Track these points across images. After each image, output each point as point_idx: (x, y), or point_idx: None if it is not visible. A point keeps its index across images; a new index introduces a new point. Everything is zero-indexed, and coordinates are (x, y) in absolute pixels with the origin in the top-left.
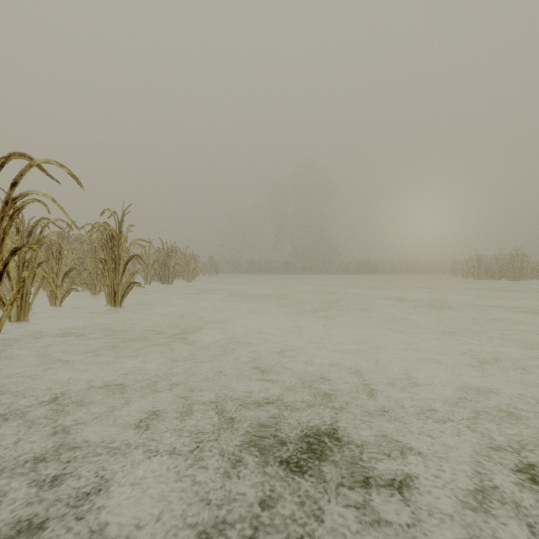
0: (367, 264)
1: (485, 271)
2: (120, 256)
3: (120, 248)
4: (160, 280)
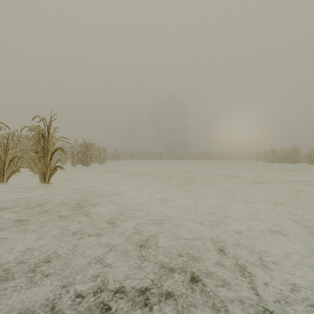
0: (207, 153)
1: (276, 158)
2: (49, 148)
3: (48, 143)
4: (82, 163)
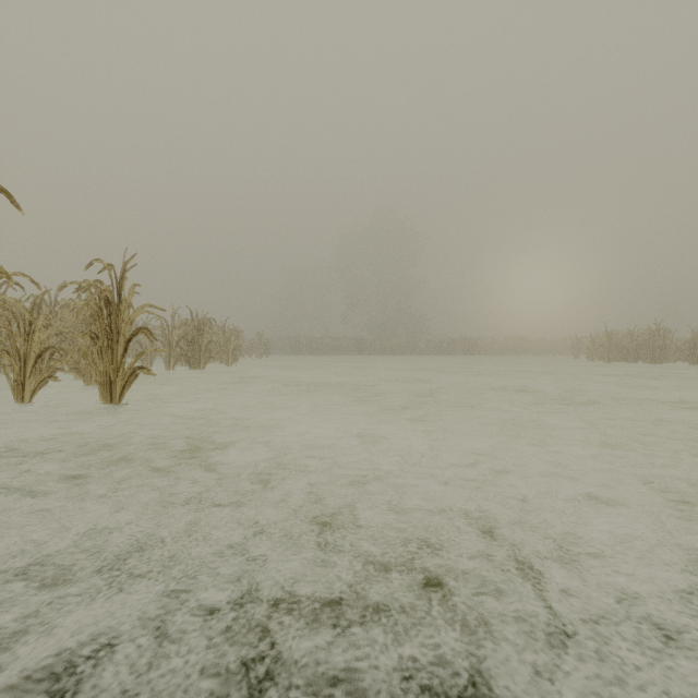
0: (464, 341)
1: (616, 351)
2: (120, 329)
3: (120, 318)
4: (188, 363)
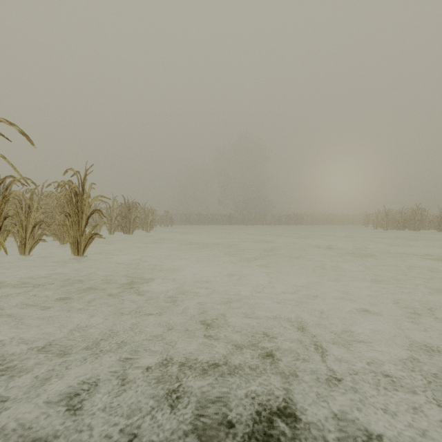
0: (295, 216)
1: (391, 223)
2: (83, 210)
3: (83, 204)
4: (122, 230)
